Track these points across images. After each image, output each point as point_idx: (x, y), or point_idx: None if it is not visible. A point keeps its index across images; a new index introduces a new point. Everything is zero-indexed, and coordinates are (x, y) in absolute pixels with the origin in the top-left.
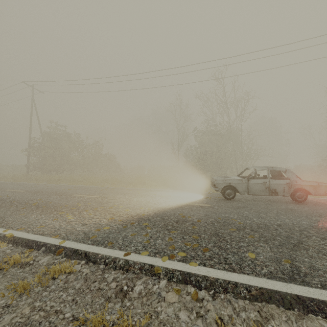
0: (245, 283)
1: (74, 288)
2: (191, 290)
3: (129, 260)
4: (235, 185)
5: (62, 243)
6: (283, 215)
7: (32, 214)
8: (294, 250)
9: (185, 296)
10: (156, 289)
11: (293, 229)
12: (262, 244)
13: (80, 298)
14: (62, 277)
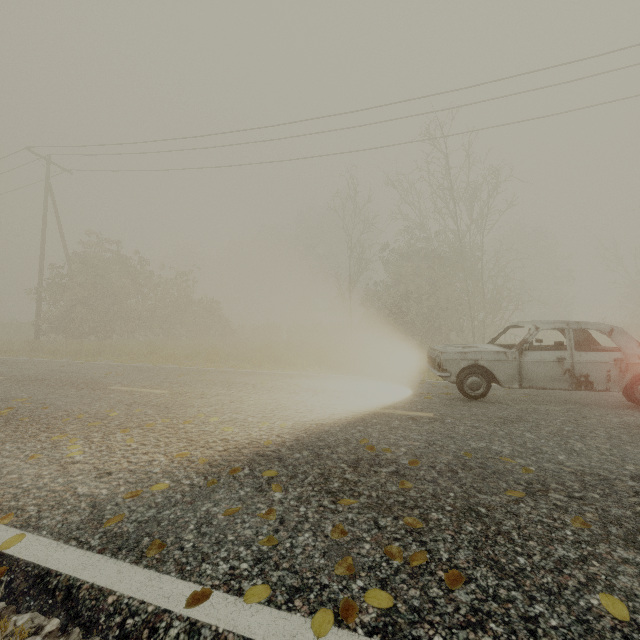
0: None
1: None
2: None
3: (202, 624)
4: (489, 364)
5: (8, 547)
6: (629, 444)
7: None
8: None
9: None
10: None
11: None
12: (624, 552)
13: None
14: None
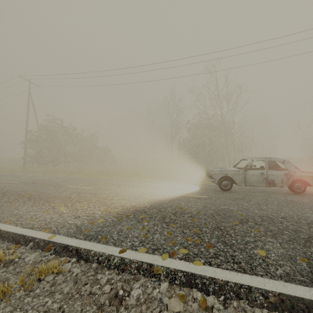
0: (260, 288)
1: (61, 293)
2: (198, 295)
3: (125, 258)
4: (232, 176)
5: (51, 238)
6: (285, 207)
7: (23, 206)
8: (306, 246)
9: (191, 303)
10: (157, 294)
11: (299, 222)
12: (270, 239)
13: (68, 305)
14: (48, 278)
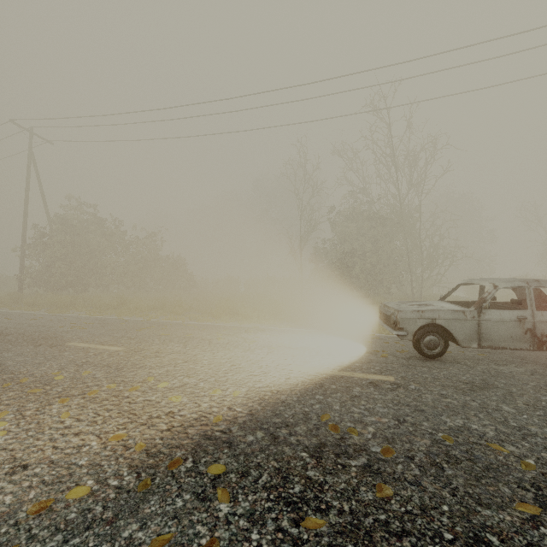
0: None
1: None
2: None
3: None
4: (447, 323)
5: None
6: None
7: None
8: None
9: None
10: None
11: None
12: None
13: None
14: None
